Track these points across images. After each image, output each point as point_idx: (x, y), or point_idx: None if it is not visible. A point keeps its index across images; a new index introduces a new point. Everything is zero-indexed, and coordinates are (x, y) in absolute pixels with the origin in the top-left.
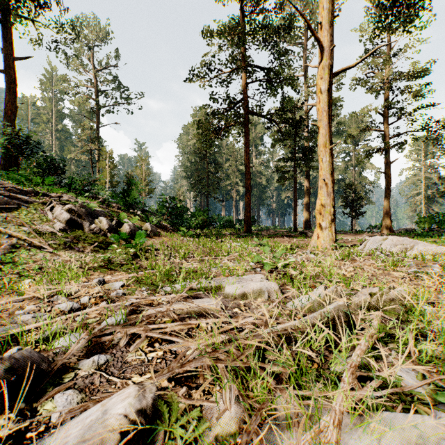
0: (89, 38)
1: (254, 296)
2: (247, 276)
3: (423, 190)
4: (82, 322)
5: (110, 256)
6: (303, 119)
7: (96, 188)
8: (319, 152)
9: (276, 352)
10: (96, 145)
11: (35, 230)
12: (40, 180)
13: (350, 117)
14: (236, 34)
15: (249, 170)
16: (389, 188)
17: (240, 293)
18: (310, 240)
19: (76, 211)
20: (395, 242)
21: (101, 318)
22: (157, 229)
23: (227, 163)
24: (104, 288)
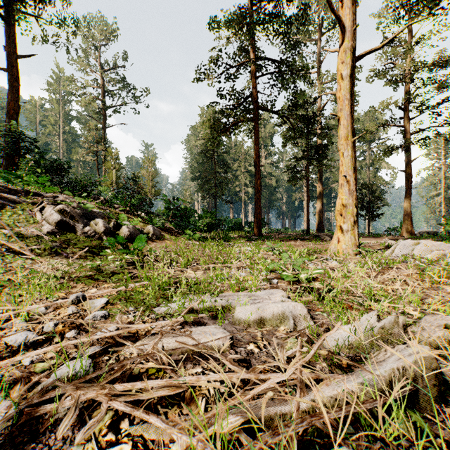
0: (95, 37)
1: (274, 323)
2: (262, 291)
3: (442, 191)
4: (27, 370)
5: (100, 263)
6: (316, 115)
7: (98, 188)
8: (340, 146)
9: (326, 448)
10: (101, 146)
11: (17, 233)
12: (32, 178)
13: (365, 115)
14: (246, 24)
15: (259, 170)
16: (409, 187)
17: (255, 318)
18: (326, 244)
19: (69, 212)
20: (430, 247)
21: (58, 362)
22: (160, 232)
23: (236, 164)
24: (81, 307)
